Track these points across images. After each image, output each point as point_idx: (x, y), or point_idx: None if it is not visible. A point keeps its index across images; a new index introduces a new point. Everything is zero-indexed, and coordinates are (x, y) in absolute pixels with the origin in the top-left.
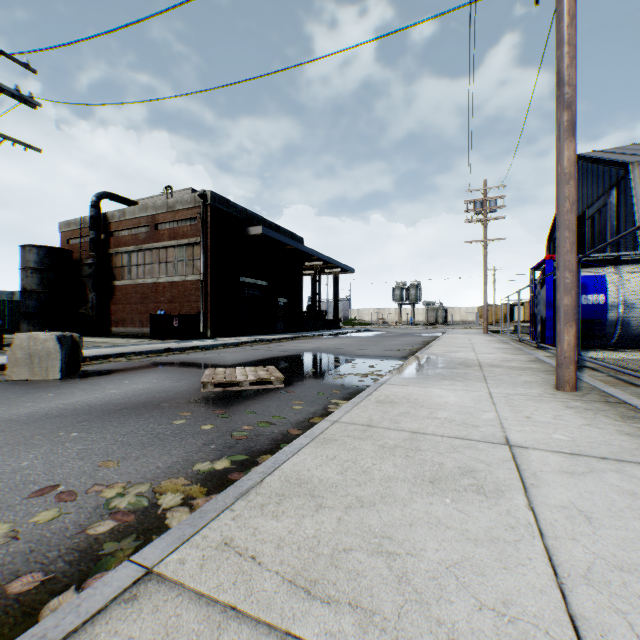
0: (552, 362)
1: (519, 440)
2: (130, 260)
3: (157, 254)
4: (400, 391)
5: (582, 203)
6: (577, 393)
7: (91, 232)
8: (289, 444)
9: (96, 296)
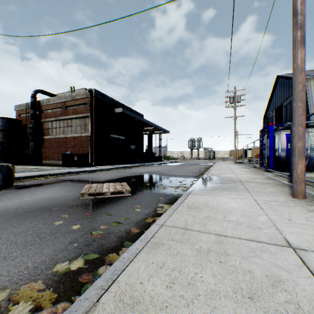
0: (278, 179)
1: (296, 242)
2: (52, 125)
3: (66, 122)
4: (200, 199)
5: (281, 99)
6: (306, 200)
7: (31, 110)
8: (128, 249)
9: (34, 144)
